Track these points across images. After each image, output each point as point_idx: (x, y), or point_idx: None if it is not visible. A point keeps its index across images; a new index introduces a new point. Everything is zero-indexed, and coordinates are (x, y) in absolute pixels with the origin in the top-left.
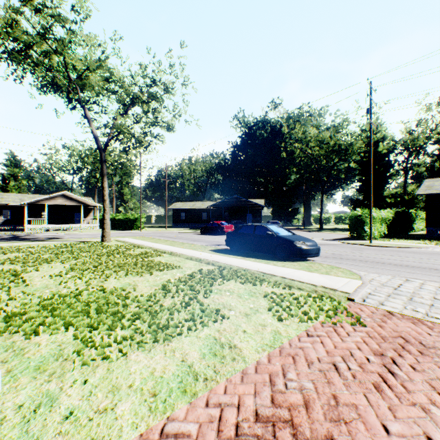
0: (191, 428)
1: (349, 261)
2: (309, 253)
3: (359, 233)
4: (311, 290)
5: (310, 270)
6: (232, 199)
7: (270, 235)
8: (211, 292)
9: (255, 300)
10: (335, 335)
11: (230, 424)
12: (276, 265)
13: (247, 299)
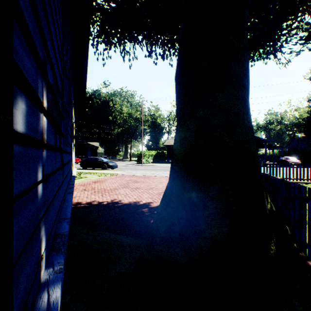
0: (86, 182)
1: (127, 169)
2: (113, 167)
3: (140, 161)
4: (110, 173)
5: (112, 171)
6: (77, 142)
7: (100, 161)
8: (81, 176)
9: (94, 176)
10: (110, 177)
11: (91, 181)
12: (101, 170)
13: (92, 176)
